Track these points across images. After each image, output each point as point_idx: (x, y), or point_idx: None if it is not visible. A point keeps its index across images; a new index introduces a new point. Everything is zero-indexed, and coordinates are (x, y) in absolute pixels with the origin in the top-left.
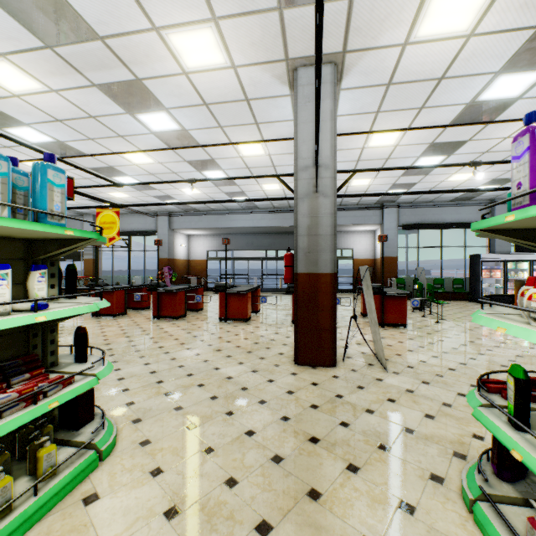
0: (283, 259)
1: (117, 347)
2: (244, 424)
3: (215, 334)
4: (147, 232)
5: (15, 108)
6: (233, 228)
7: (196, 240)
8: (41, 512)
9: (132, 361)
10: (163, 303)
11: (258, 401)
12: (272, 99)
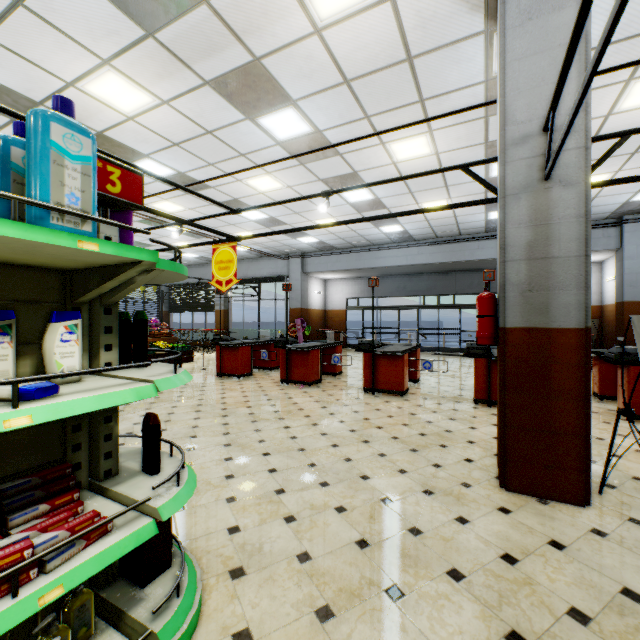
0: (448, 307)
1: (234, 422)
2: (426, 633)
3: (359, 413)
4: (278, 278)
5: (132, 136)
6: (379, 268)
7: (333, 286)
8: None
9: (248, 446)
10: (293, 364)
11: (446, 570)
12: (451, 47)
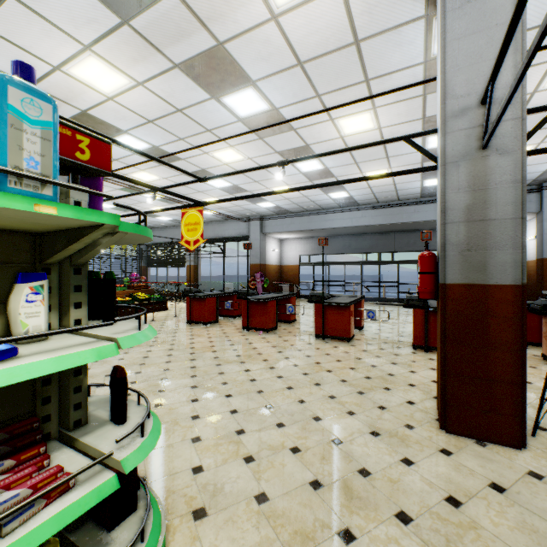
0: (387, 263)
1: (201, 366)
2: None
3: (311, 357)
4: (240, 237)
5: (112, 114)
6: (328, 229)
7: (288, 245)
8: None
9: (213, 388)
10: (253, 313)
11: (394, 513)
12: (394, 31)
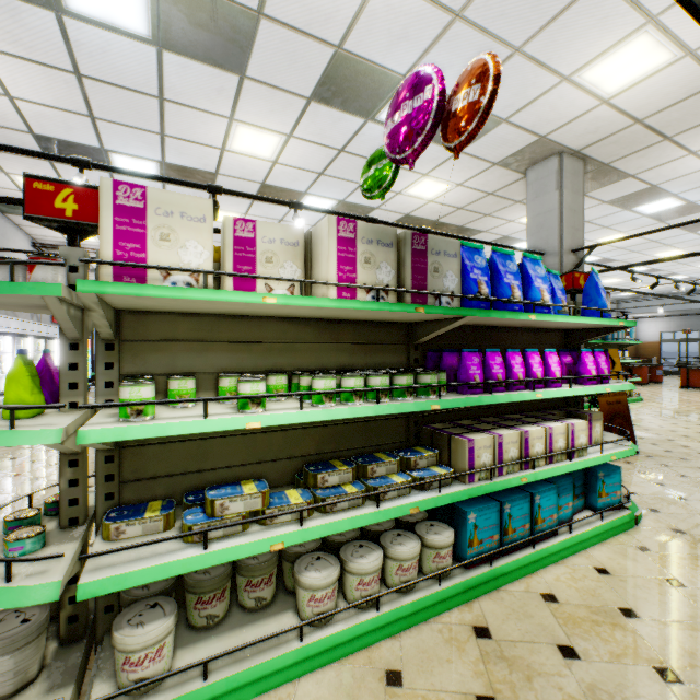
0: None
1: None
2: (694, 404)
3: (677, 392)
4: None
5: None
6: (696, 309)
7: (645, 322)
8: (633, 401)
9: None
10: None
11: None
12: None
